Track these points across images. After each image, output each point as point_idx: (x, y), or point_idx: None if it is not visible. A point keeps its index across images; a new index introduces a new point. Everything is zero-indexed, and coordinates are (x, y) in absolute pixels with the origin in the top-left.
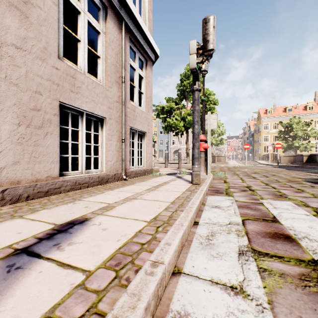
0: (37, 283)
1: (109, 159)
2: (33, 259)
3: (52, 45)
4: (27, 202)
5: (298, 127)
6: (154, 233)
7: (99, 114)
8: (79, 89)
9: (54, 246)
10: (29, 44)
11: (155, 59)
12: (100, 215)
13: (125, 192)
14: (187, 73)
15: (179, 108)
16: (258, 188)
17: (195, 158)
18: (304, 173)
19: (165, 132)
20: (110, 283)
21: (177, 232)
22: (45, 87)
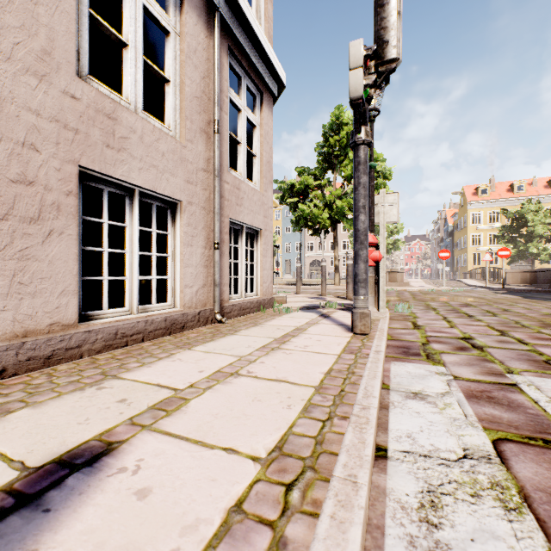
0: None
1: (188, 282)
2: None
3: (62, 48)
4: None
5: (538, 219)
6: (278, 516)
7: (167, 194)
8: (123, 141)
9: None
10: (7, 40)
11: (278, 92)
12: (146, 433)
13: (217, 355)
14: (334, 123)
15: (320, 185)
16: (488, 341)
17: (360, 282)
18: None
19: (295, 229)
20: None
21: (345, 523)
22: (47, 134)
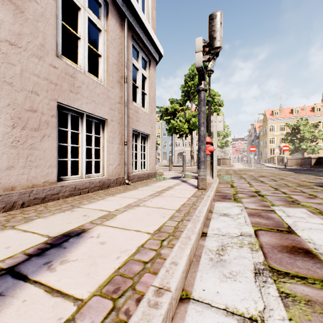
0: (18, 317)
1: (111, 162)
2: (18, 282)
3: (49, 43)
4: (22, 209)
5: (306, 129)
6: (158, 248)
7: (100, 115)
8: (78, 89)
9: (45, 265)
10: (24, 40)
11: (158, 58)
12: (99, 226)
13: (128, 198)
14: (191, 74)
15: (183, 109)
16: (267, 193)
17: (201, 162)
18: (314, 176)
19: (169, 134)
20: (105, 318)
21: (184, 248)
22: (42, 86)
